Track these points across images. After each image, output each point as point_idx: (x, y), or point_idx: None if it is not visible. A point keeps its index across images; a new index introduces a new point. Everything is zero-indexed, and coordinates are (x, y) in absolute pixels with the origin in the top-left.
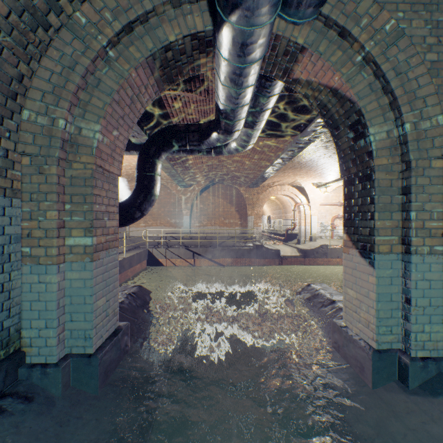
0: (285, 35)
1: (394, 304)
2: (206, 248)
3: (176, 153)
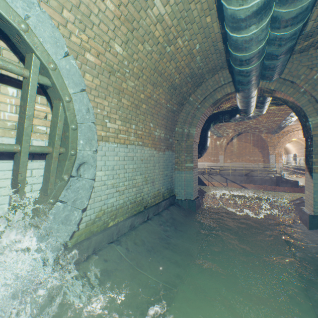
0: (265, 87)
1: None
2: (235, 177)
3: None
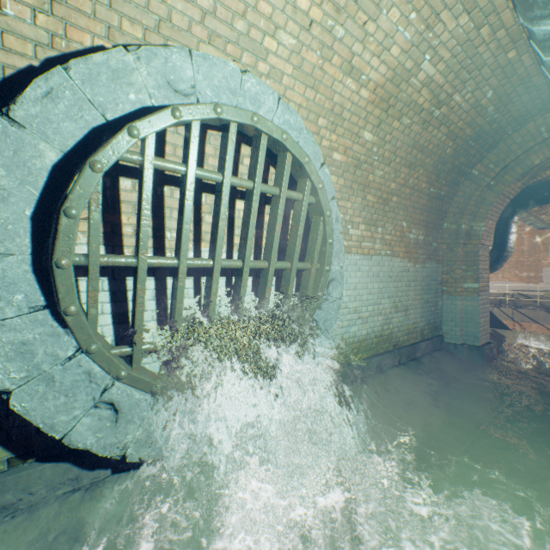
0: None
1: None
2: None
3: None
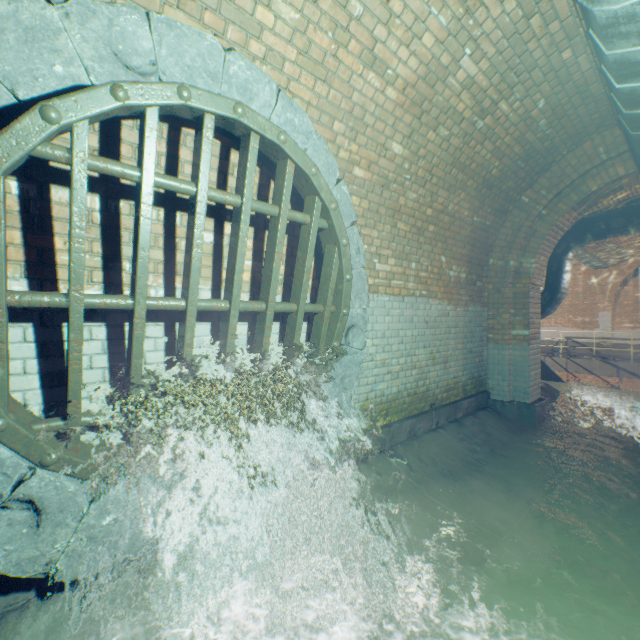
0: None
1: None
2: None
3: None
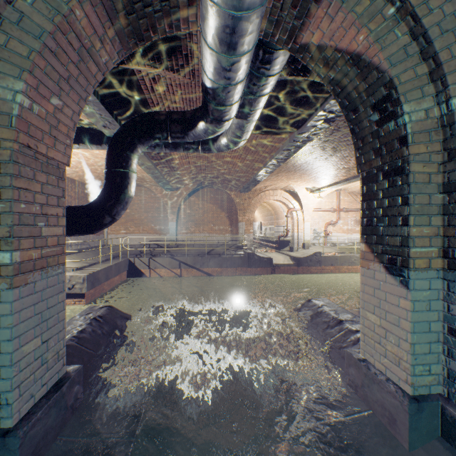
0: None
1: (433, 336)
2: (194, 257)
3: (157, 149)
